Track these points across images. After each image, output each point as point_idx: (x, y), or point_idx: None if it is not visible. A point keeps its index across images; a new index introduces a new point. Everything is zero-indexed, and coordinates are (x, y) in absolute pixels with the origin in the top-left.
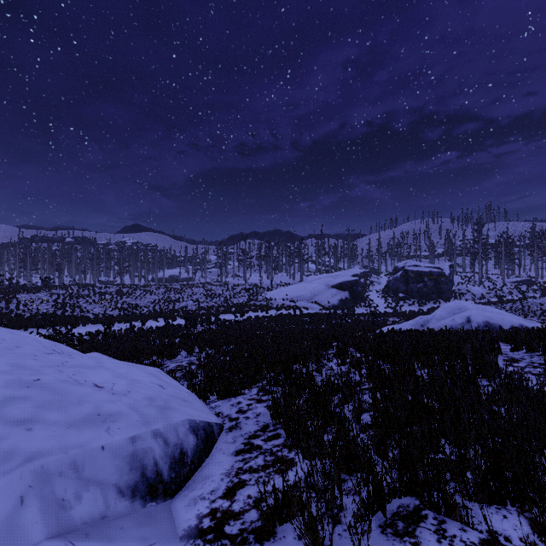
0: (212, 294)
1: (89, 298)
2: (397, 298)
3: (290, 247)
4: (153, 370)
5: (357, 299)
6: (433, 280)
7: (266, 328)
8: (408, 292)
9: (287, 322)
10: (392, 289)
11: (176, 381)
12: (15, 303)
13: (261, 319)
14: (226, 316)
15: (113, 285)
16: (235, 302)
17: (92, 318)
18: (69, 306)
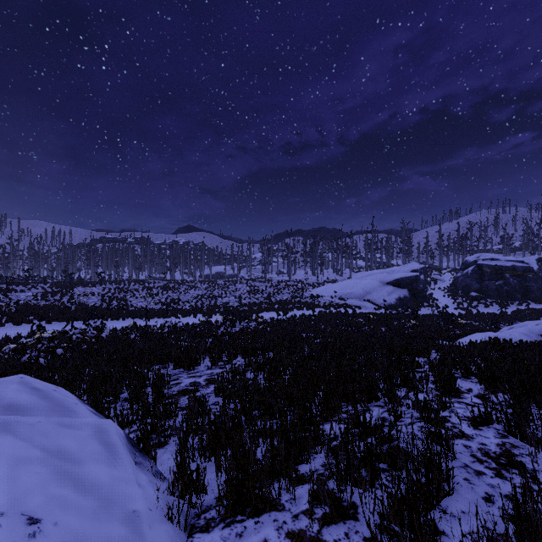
0: (255, 290)
1: (137, 292)
2: (469, 297)
3: (337, 242)
4: (83, 432)
5: (417, 297)
6: (517, 276)
7: (314, 330)
8: (482, 290)
9: (338, 322)
10: (462, 287)
11: (125, 464)
12: (69, 295)
13: (307, 318)
14: (268, 313)
15: (162, 280)
16: (279, 299)
17: (134, 312)
18: (116, 300)
